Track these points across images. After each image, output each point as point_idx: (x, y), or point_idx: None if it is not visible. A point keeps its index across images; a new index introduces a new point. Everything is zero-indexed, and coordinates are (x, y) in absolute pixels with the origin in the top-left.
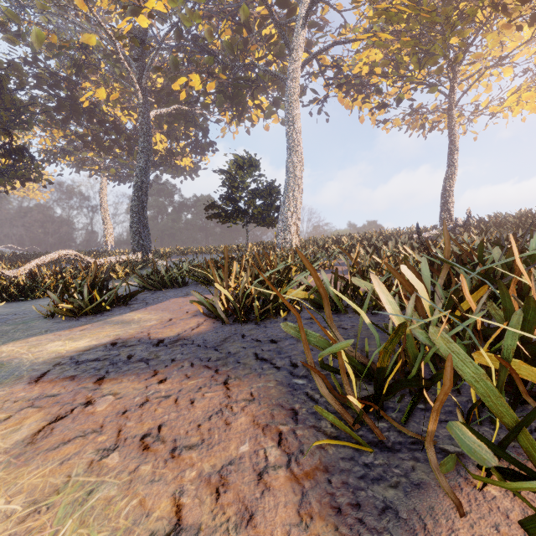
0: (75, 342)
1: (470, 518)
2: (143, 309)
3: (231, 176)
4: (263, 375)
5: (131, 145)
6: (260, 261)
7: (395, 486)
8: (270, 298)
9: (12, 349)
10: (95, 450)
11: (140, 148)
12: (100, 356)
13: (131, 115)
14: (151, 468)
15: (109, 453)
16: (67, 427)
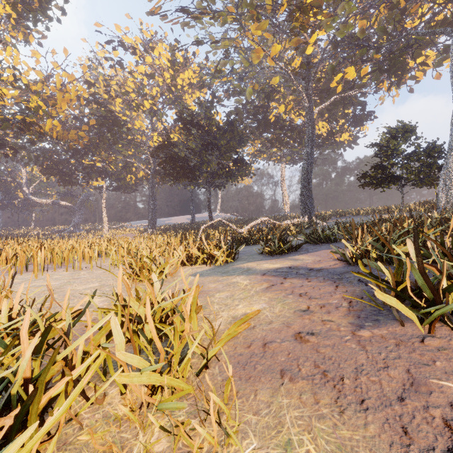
0: (274, 265)
1: (405, 327)
2: (305, 254)
3: (383, 147)
4: (356, 286)
5: (300, 137)
6: (380, 227)
7: (385, 318)
8: (384, 252)
9: (251, 265)
10: (285, 294)
11: (306, 140)
12: (285, 271)
13: (301, 114)
14: (302, 300)
15: (289, 295)
16: (276, 288)
